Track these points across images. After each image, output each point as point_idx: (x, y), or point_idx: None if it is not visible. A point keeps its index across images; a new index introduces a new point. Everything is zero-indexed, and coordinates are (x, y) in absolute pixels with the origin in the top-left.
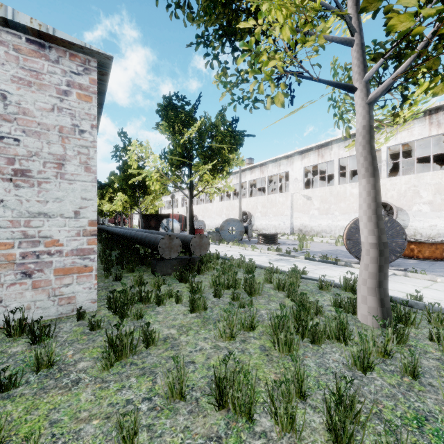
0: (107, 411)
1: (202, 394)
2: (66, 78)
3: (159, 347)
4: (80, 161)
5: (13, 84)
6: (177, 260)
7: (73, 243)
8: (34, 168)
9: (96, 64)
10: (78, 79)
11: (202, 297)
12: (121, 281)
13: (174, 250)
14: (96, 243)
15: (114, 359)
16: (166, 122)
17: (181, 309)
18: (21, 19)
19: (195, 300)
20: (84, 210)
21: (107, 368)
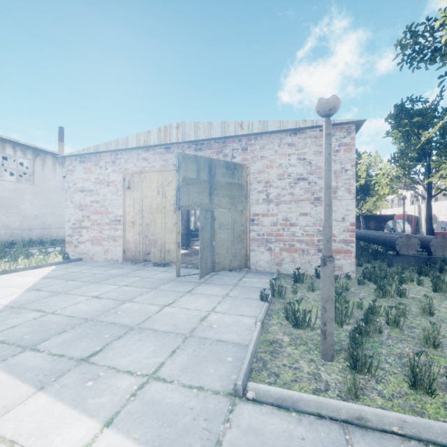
0: (385, 308)
1: (445, 319)
2: (337, 142)
3: (408, 299)
4: (345, 188)
5: (314, 155)
6: (414, 257)
7: (341, 236)
8: (322, 196)
9: (354, 127)
10: (343, 140)
11: (445, 282)
12: (361, 267)
13: (411, 247)
14: (354, 237)
15: (381, 294)
16: (398, 132)
17: (423, 289)
18: (319, 123)
19: (437, 283)
20: (347, 217)
21: (378, 297)
